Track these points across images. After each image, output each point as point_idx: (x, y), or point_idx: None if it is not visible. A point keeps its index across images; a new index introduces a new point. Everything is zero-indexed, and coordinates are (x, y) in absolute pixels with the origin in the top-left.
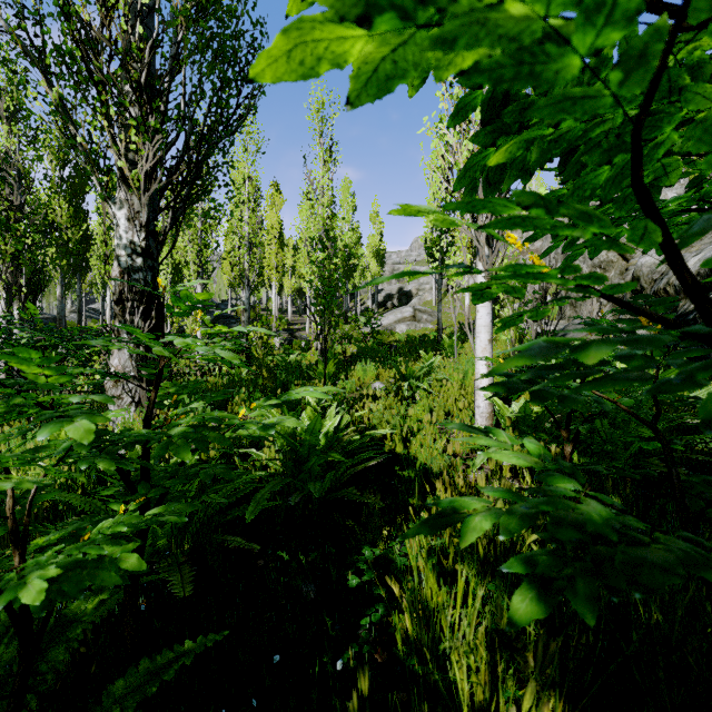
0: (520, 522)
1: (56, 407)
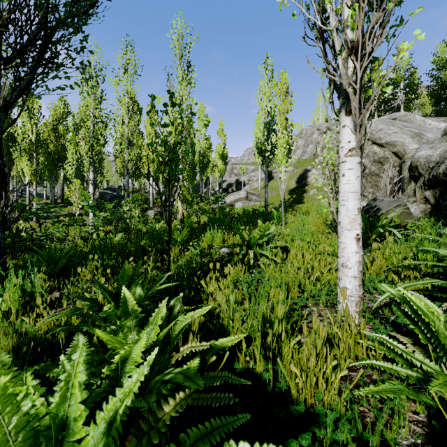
0: None
1: None
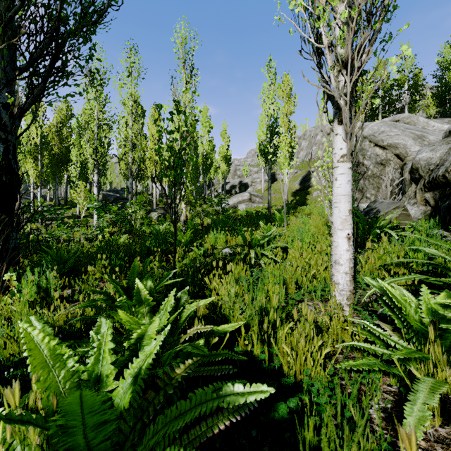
0: None
1: None
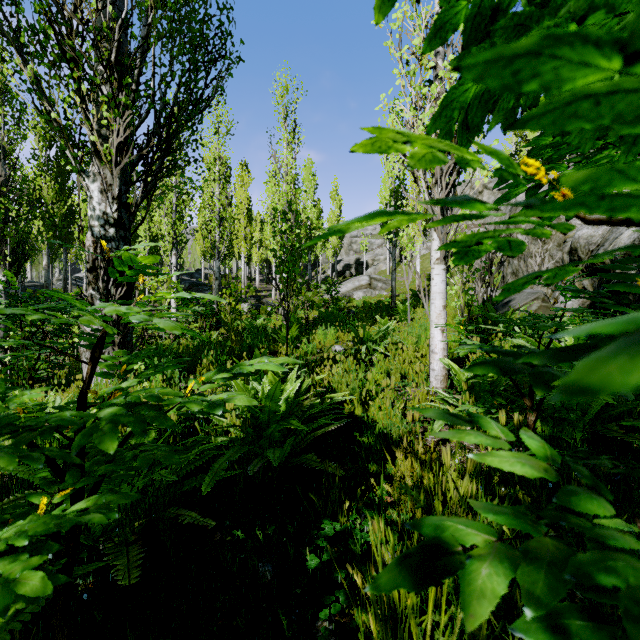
0: (550, 581)
1: (34, 369)
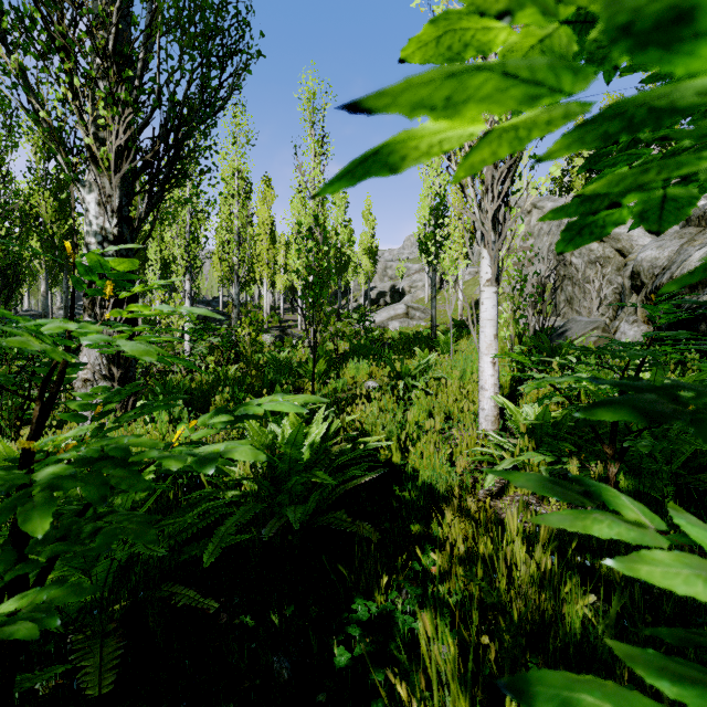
0: None
1: (23, 408)
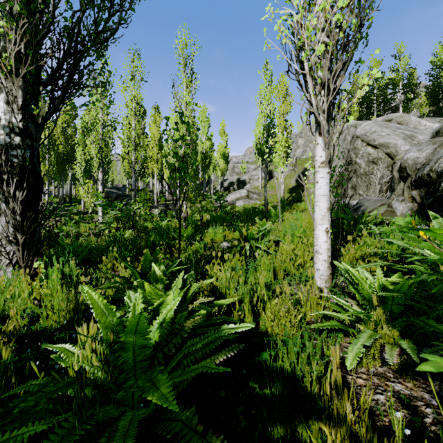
0: None
1: None
